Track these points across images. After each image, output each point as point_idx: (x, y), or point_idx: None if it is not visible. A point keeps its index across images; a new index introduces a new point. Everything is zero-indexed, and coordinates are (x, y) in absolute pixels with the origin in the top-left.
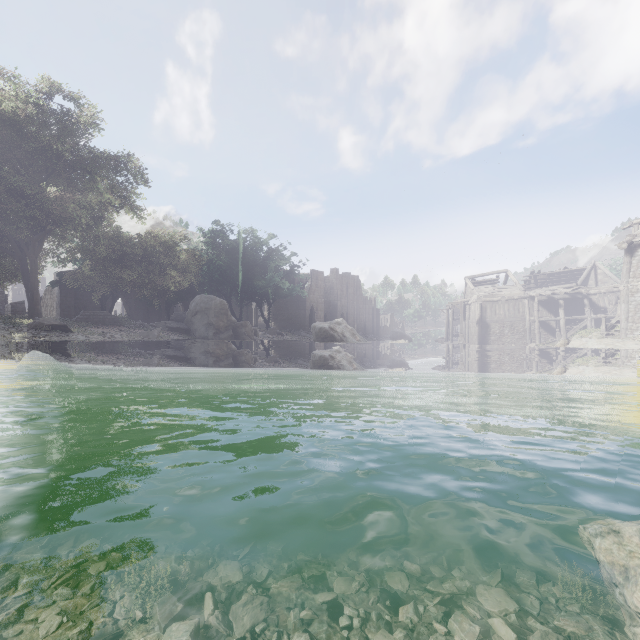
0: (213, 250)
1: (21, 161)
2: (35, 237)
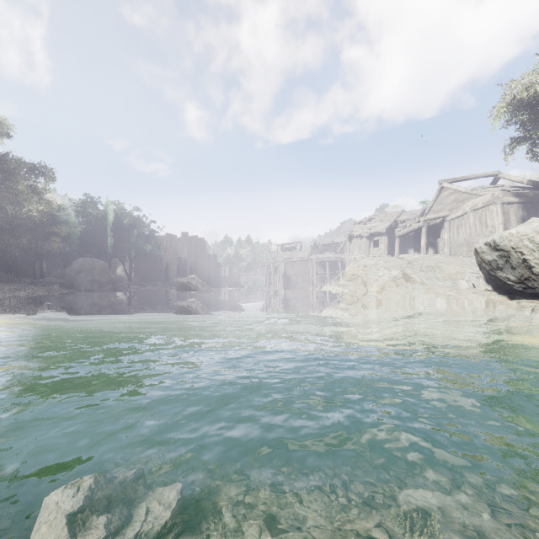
0: (85, 218)
1: None
2: None
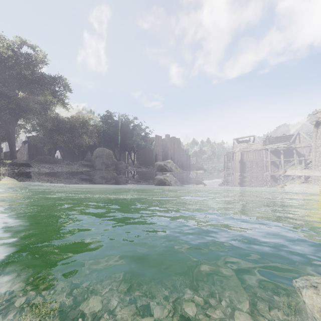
0: (105, 125)
1: (6, 79)
2: (13, 118)
